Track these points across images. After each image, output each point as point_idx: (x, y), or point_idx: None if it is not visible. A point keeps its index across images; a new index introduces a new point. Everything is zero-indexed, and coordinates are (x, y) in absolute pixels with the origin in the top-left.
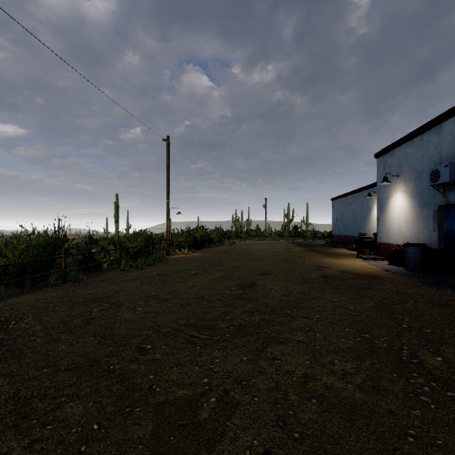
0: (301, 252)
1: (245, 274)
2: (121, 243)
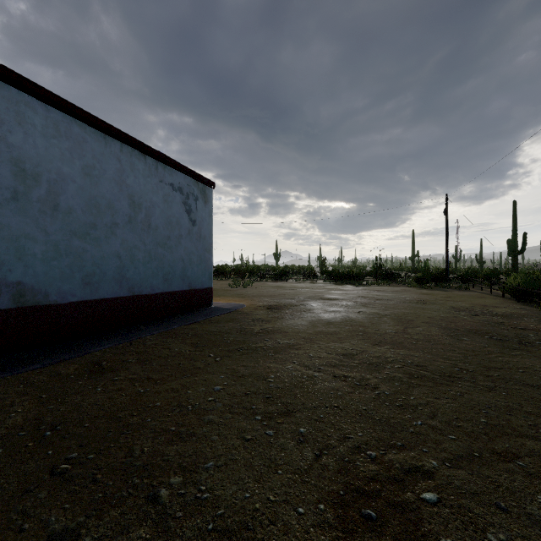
0: None
1: None
2: None
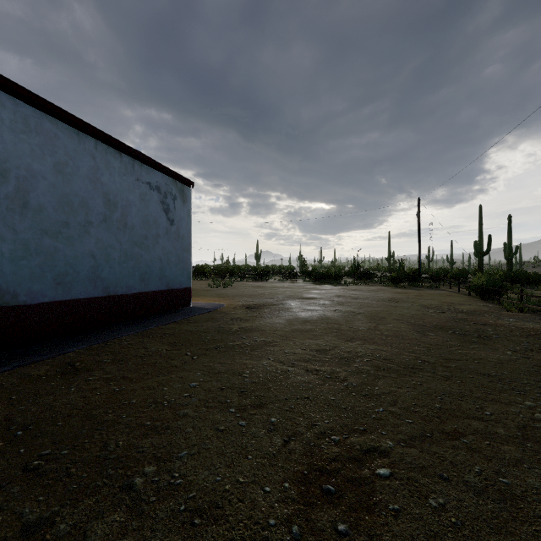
0: None
1: None
2: None
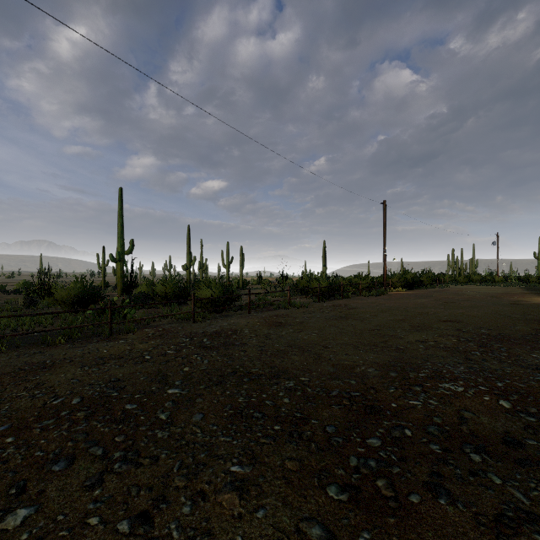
0: (520, 293)
1: (451, 300)
2: (345, 282)
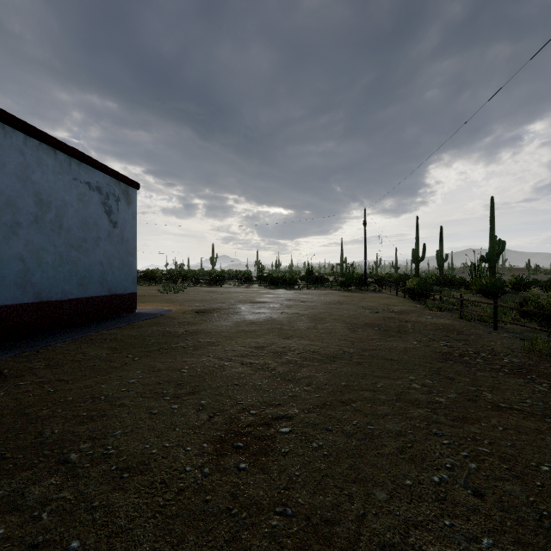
0: None
1: None
2: None
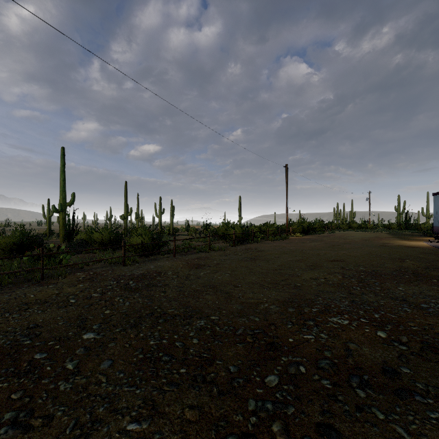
0: (386, 237)
1: (336, 243)
2: (256, 229)
